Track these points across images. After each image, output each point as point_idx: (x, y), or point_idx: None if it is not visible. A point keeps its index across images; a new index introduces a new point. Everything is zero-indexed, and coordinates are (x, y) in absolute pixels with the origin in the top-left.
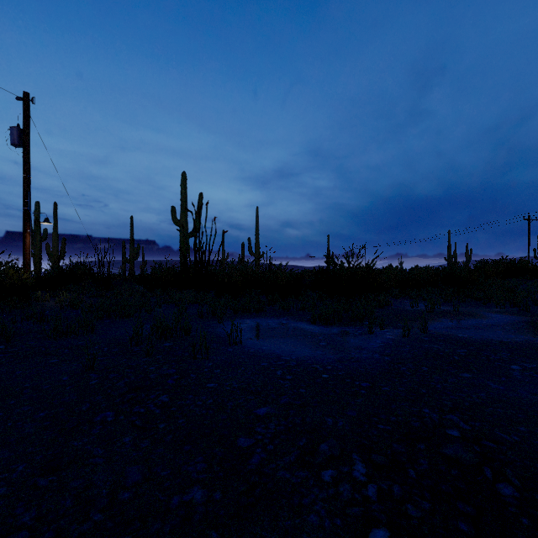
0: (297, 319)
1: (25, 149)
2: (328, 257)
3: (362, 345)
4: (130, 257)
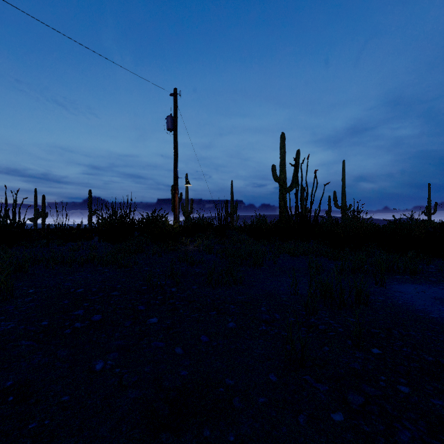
0: None
1: (175, 131)
2: (428, 208)
3: None
4: (231, 212)
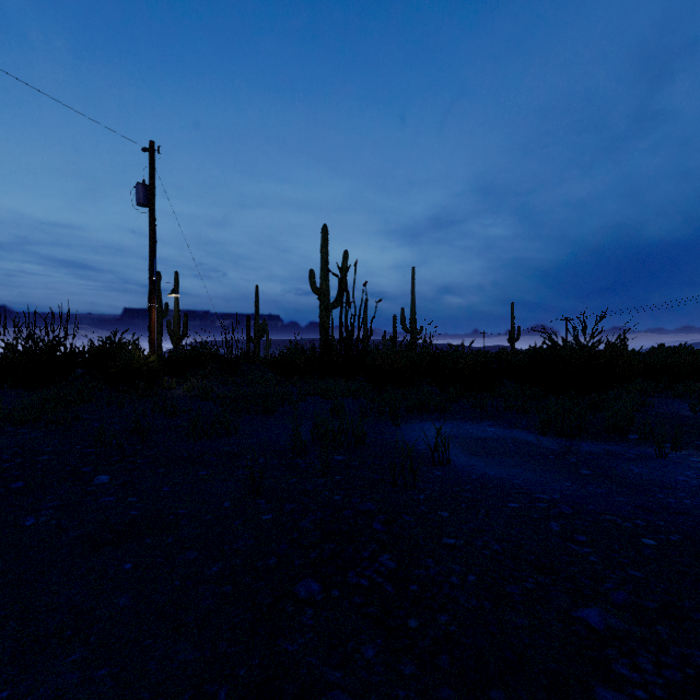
0: (507, 424)
1: (151, 208)
2: (512, 334)
3: (664, 480)
4: (255, 336)
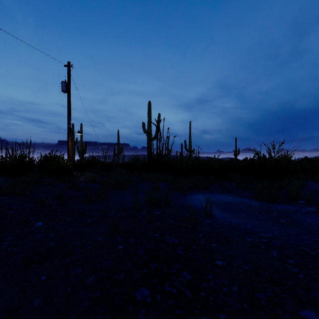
0: (238, 195)
1: (68, 93)
2: (235, 152)
3: None
4: (117, 153)
